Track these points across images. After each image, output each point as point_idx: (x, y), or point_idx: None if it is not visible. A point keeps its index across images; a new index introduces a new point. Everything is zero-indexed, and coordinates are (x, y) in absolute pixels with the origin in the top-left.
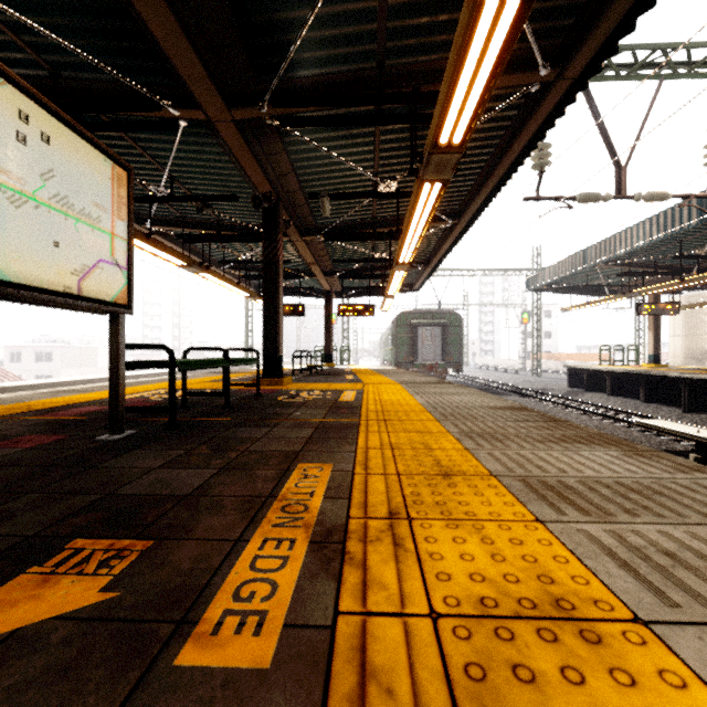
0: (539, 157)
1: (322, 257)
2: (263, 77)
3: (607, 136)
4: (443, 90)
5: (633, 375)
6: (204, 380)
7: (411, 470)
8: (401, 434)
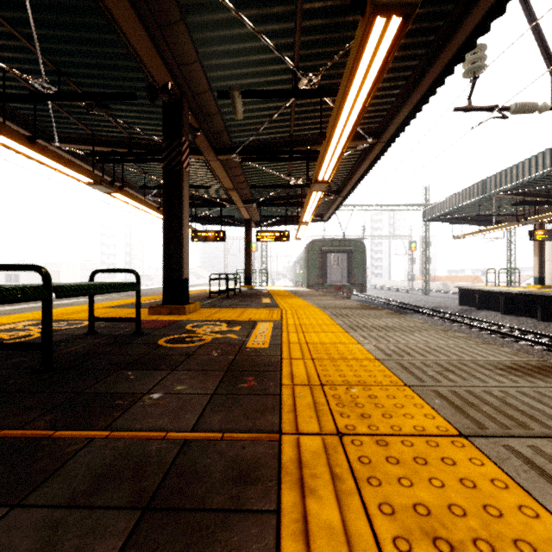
0: (472, 61)
1: (240, 184)
2: None
3: (543, 41)
4: None
5: (529, 295)
6: (109, 305)
7: None
8: None
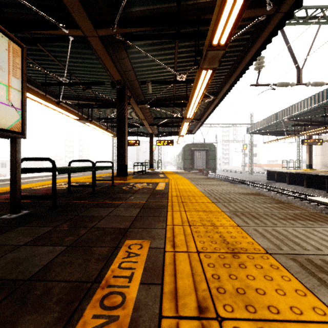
0: (258, 63)
1: (148, 116)
2: (114, 12)
3: (292, 53)
4: (218, 5)
5: (300, 174)
6: (88, 177)
7: (206, 247)
8: (194, 213)
